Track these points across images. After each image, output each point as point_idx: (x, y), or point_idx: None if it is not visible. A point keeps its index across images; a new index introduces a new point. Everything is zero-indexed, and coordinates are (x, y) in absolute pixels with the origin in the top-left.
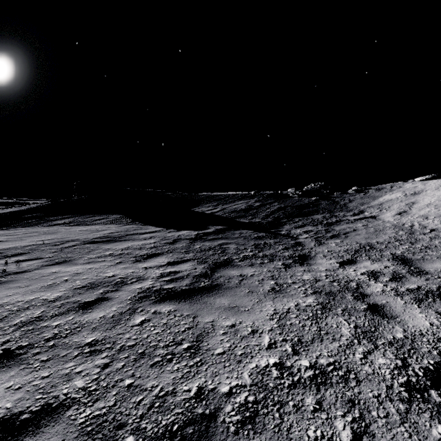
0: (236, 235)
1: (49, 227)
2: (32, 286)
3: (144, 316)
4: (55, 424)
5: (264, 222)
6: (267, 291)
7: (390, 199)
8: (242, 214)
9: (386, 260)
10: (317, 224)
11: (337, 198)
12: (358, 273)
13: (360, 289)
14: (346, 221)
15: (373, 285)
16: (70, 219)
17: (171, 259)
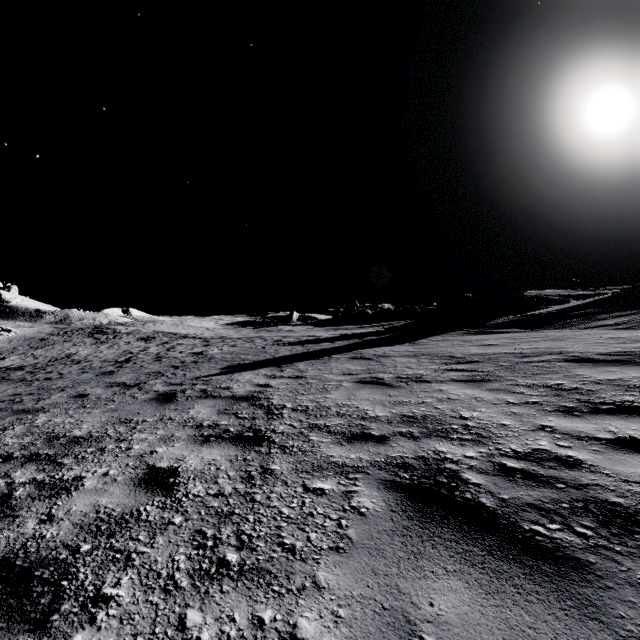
0: None
1: (579, 330)
2: (394, 397)
3: (334, 486)
4: (151, 496)
5: None
6: None
7: None
8: None
9: None
10: None
11: None
12: None
13: None
14: None
15: None
16: (628, 317)
17: None
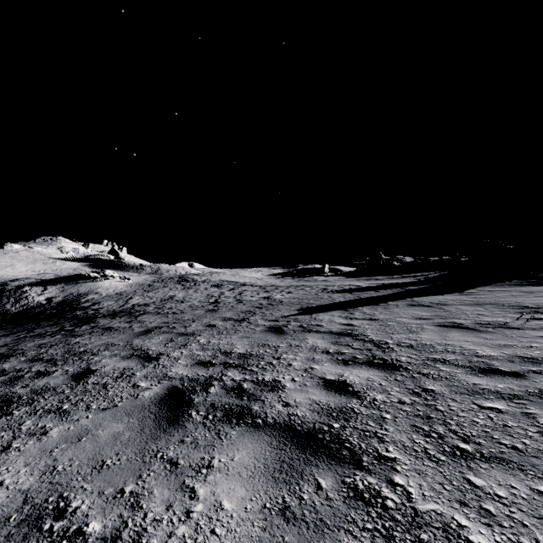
0: None
1: None
2: (493, 340)
3: (506, 407)
4: (346, 398)
5: None
6: None
7: None
8: None
9: None
10: None
11: None
12: None
13: None
14: None
15: None
16: None
17: None
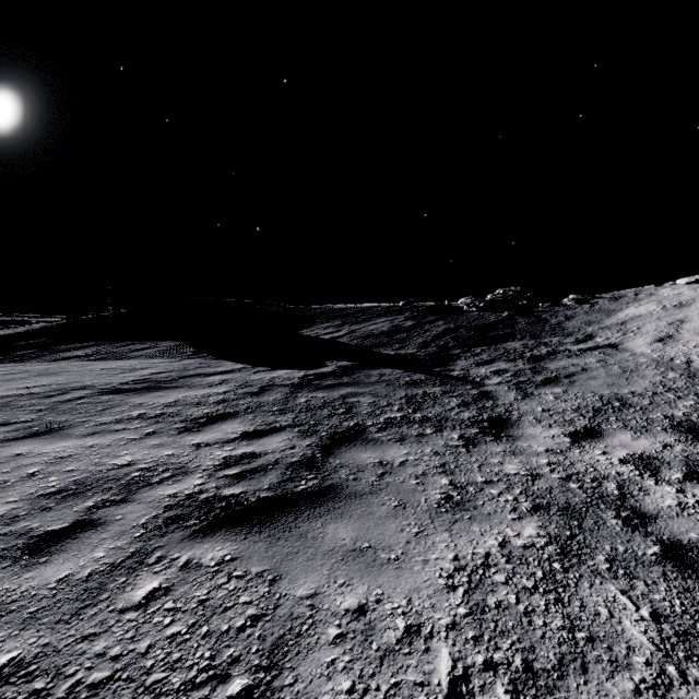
0: (373, 378)
1: (53, 363)
2: None
3: (159, 577)
4: None
5: (421, 354)
6: (436, 503)
7: (638, 315)
8: (383, 341)
9: (660, 431)
10: (515, 359)
11: (545, 313)
12: (614, 461)
13: (629, 499)
14: (565, 353)
15: (655, 490)
16: (93, 349)
17: (250, 426)
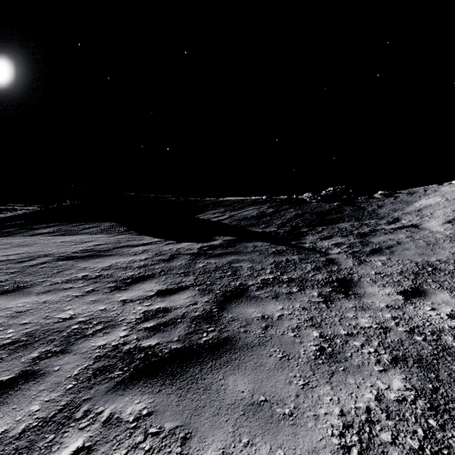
0: (249, 249)
1: (28, 237)
2: None
3: (83, 435)
4: None
5: (281, 231)
6: (313, 355)
7: (429, 204)
8: (253, 222)
9: None
10: (347, 235)
11: (363, 203)
12: (443, 316)
13: None
14: (382, 231)
15: None
16: (56, 227)
17: (163, 285)
